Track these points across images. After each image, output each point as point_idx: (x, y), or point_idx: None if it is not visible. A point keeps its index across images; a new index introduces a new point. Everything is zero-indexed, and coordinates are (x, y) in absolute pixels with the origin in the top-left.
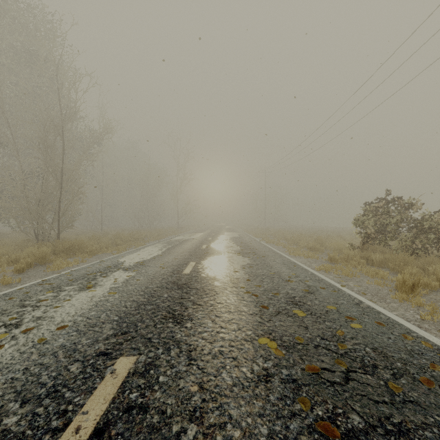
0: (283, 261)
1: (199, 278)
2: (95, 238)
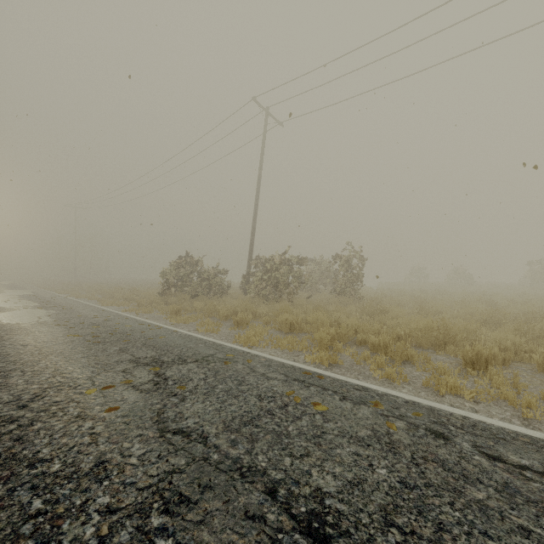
0: (93, 309)
1: (1, 325)
2: None
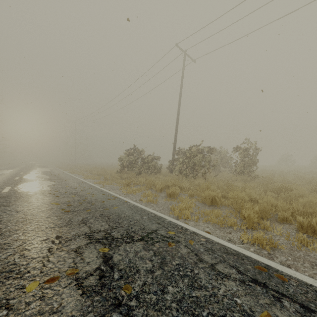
0: (77, 181)
1: (17, 193)
2: None
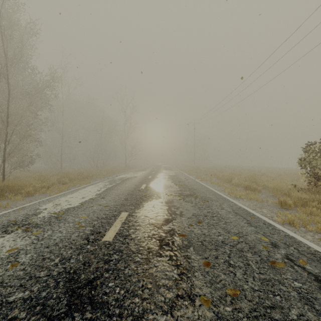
0: (232, 208)
1: (123, 258)
2: (41, 178)
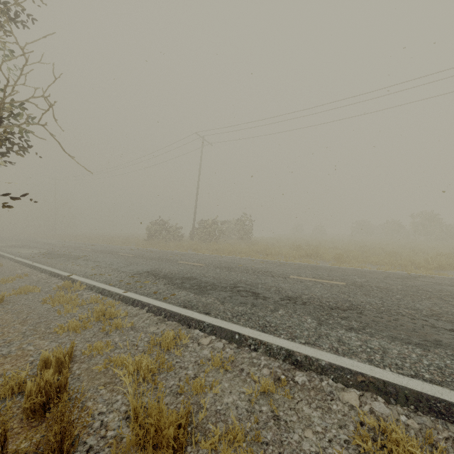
0: (120, 246)
1: (101, 250)
2: None
